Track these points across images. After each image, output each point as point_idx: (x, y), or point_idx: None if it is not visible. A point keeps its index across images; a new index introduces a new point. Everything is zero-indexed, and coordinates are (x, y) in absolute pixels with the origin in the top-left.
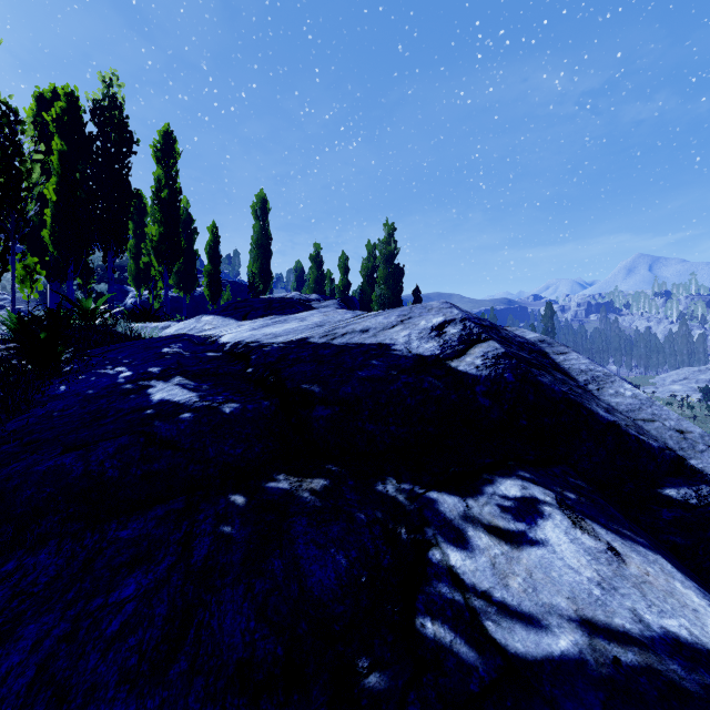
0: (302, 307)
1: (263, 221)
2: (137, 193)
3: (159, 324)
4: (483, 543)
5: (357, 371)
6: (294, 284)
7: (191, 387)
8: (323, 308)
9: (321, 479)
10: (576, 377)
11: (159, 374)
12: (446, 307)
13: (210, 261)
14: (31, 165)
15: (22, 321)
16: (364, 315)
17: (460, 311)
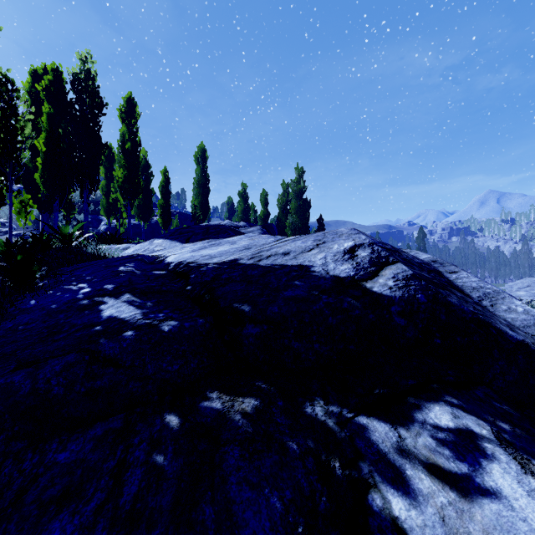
0: (232, 232)
1: (203, 166)
2: (106, 145)
3: (121, 246)
4: (425, 486)
5: (282, 291)
6: (226, 214)
7: (136, 304)
8: (249, 234)
9: (251, 399)
10: (470, 294)
11: (112, 291)
12: (354, 233)
13: (162, 197)
14: (24, 123)
15: (9, 244)
16: (284, 239)
17: (367, 236)
